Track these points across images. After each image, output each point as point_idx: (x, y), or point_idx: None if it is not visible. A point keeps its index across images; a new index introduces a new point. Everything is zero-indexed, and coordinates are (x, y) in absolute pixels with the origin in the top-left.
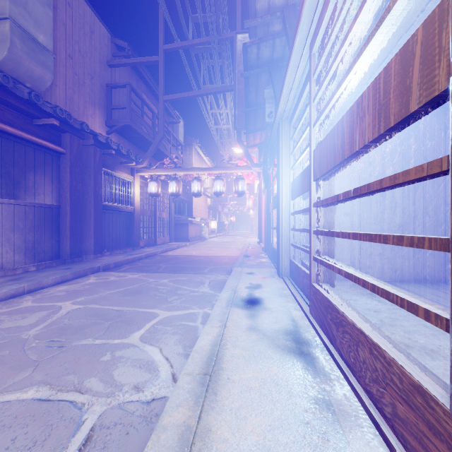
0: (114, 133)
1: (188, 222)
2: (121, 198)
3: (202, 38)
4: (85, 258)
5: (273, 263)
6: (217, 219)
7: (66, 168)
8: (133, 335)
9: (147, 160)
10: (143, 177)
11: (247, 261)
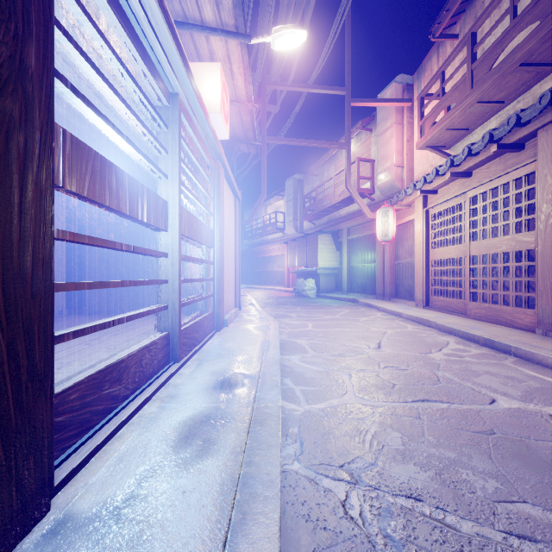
0: None
1: None
2: None
3: None
4: None
5: None
6: None
7: None
8: (348, 375)
9: None
10: None
11: None
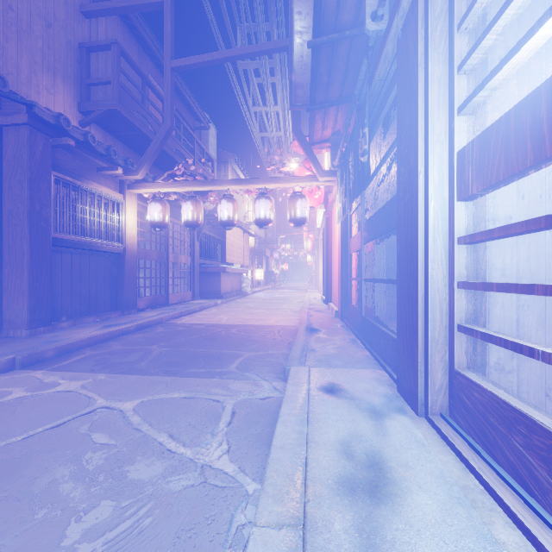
0: (95, 126)
1: (220, 270)
2: (98, 228)
3: None
4: (12, 336)
5: (371, 351)
6: (264, 267)
7: None
8: None
9: (146, 168)
10: (145, 199)
11: (315, 344)
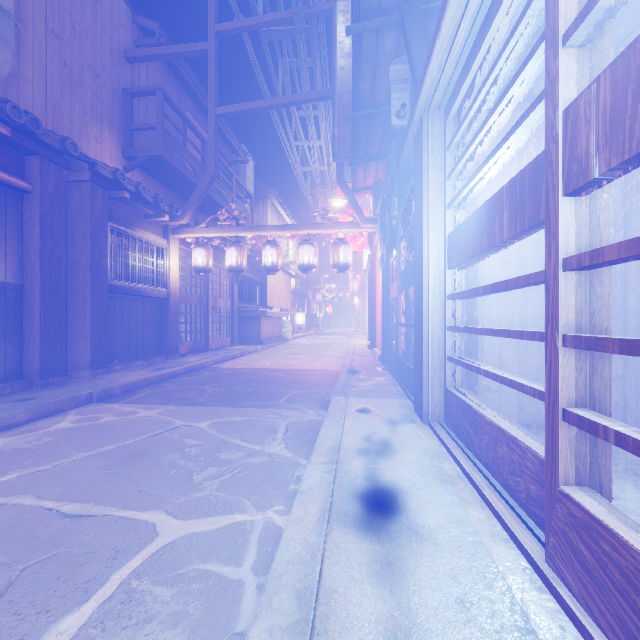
0: (137, 170)
1: (260, 314)
2: (146, 274)
3: (279, 12)
4: (75, 377)
5: (403, 386)
6: (305, 310)
7: (34, 218)
8: (53, 632)
9: (190, 213)
10: (186, 242)
11: (355, 382)
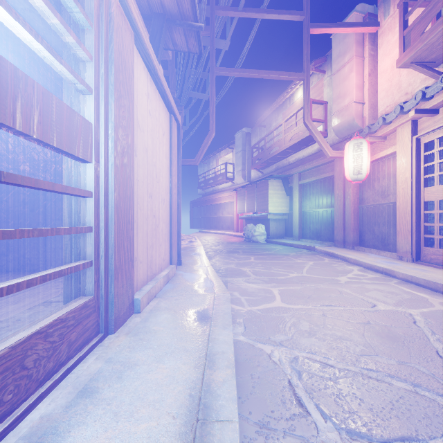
0: None
1: None
2: None
3: None
4: None
5: None
6: None
7: None
8: None
9: None
10: None
11: None
